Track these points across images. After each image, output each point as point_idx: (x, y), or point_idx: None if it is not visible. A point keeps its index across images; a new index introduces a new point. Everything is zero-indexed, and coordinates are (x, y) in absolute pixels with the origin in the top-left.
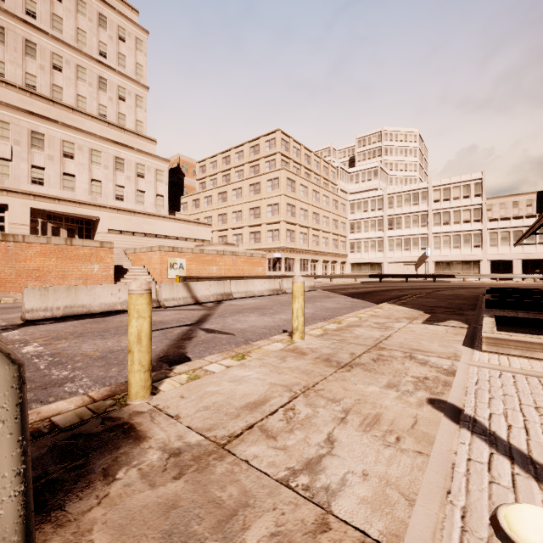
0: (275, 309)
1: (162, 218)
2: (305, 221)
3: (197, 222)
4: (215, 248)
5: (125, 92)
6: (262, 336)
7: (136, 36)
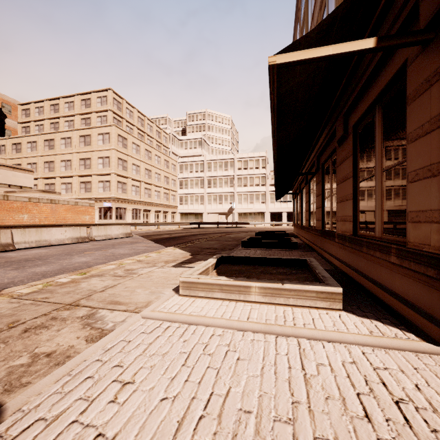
0: (49, 259)
1: None
2: (137, 176)
3: (12, 167)
4: (29, 195)
5: None
6: None
7: None
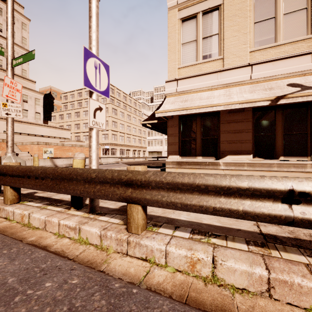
0: None
1: (39, 125)
2: (122, 130)
3: (61, 128)
4: (71, 143)
5: (14, 53)
6: None
7: (22, 21)
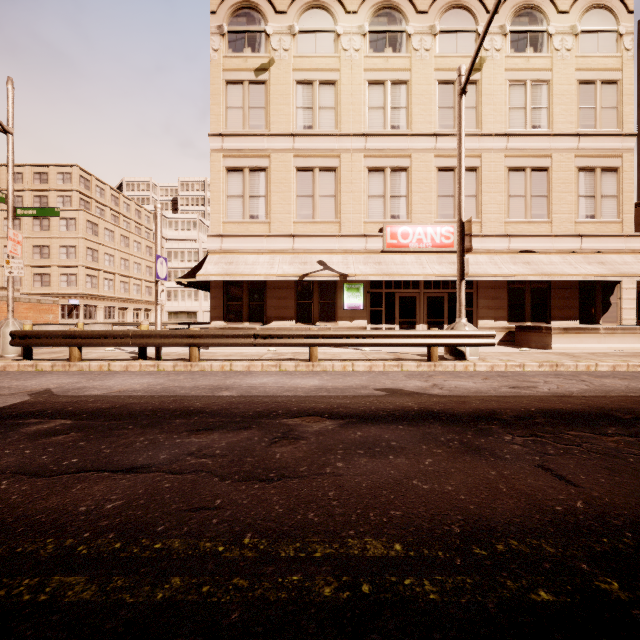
0: None
1: None
2: (110, 267)
3: None
4: None
5: None
6: None
7: None
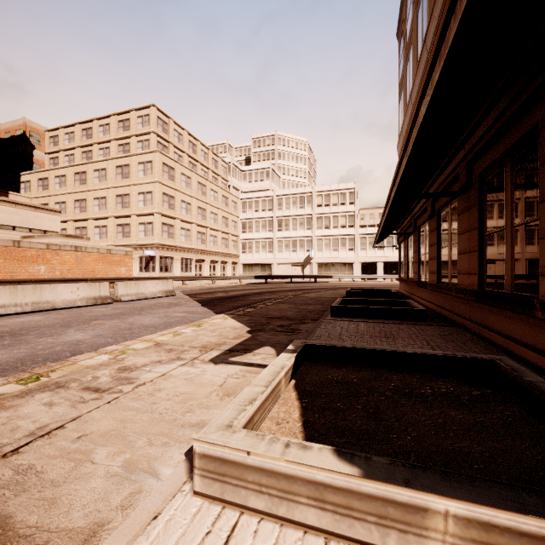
0: (26, 335)
1: None
2: (187, 216)
3: (34, 206)
4: (50, 240)
5: None
6: None
7: None
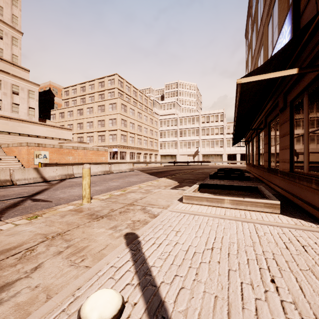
0: (97, 183)
1: (33, 123)
2: (133, 130)
3: (61, 127)
4: (72, 144)
5: (2, 33)
6: (70, 201)
7: None
